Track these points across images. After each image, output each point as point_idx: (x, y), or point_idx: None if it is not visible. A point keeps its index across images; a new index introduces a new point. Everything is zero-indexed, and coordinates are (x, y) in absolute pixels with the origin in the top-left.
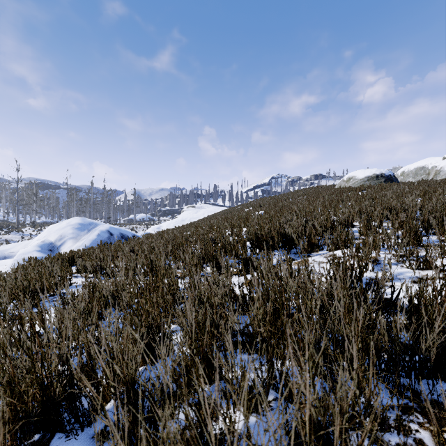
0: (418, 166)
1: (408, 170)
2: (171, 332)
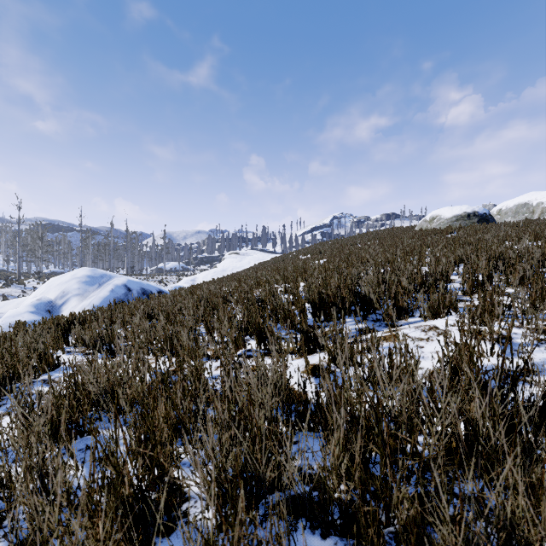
0: (519, 202)
1: (507, 207)
2: (181, 487)
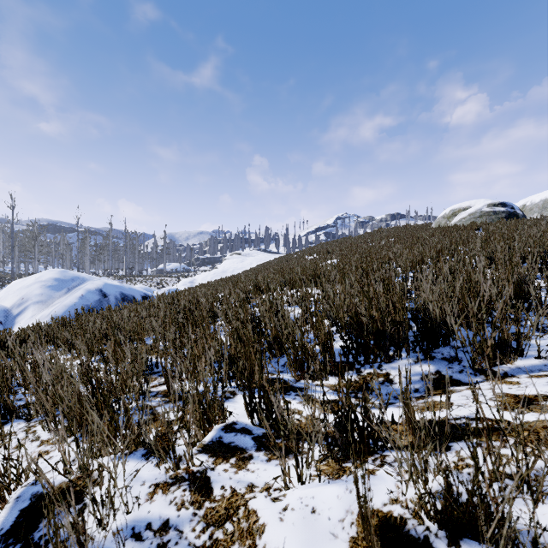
0: (546, 197)
1: (532, 203)
2: None
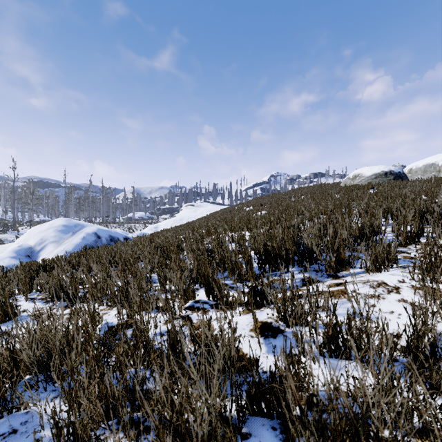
0: (427, 163)
1: (416, 167)
2: None
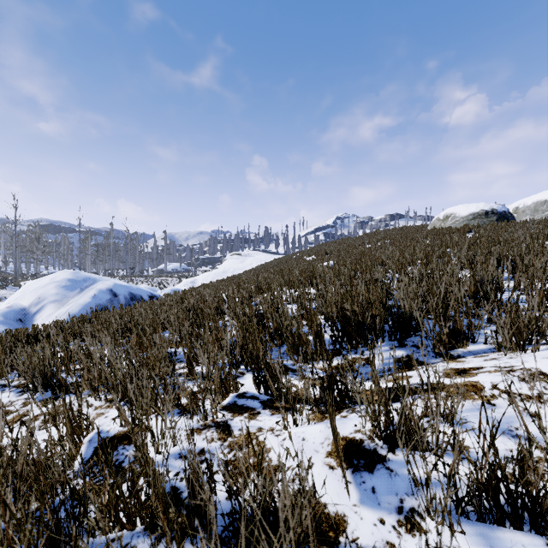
0: (538, 199)
1: (524, 205)
2: None
